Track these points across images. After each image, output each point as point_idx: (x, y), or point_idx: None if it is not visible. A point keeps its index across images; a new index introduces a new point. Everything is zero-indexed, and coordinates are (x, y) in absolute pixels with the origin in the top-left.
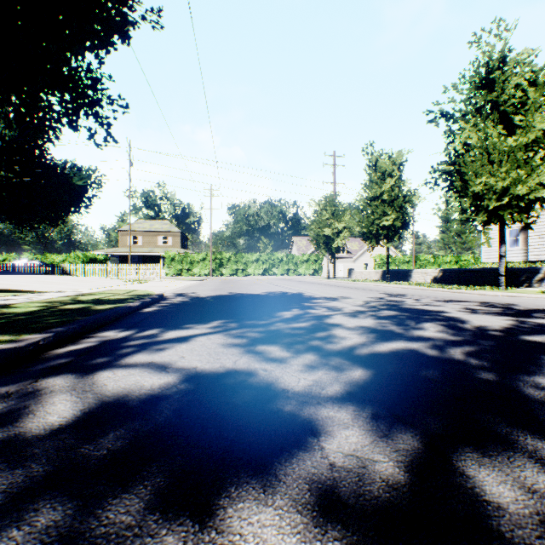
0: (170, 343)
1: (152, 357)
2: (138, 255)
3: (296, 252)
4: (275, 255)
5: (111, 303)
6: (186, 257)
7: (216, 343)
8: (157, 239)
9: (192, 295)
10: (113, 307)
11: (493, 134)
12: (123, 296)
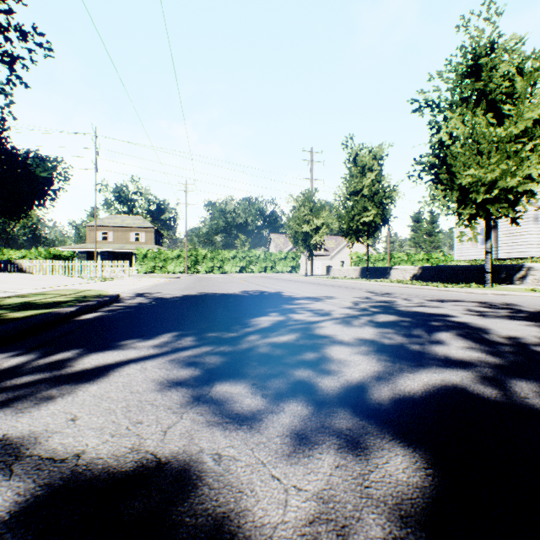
0: (75, 381)
1: (14, 421)
2: (108, 251)
3: (274, 249)
4: (252, 253)
5: (37, 308)
6: (160, 254)
7: (151, 379)
8: (129, 235)
9: (155, 296)
10: (32, 315)
11: (481, 124)
12: (63, 298)
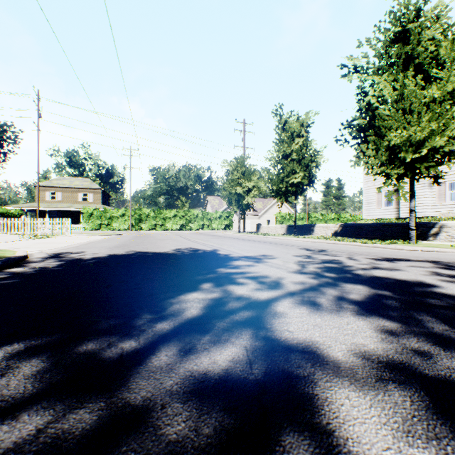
0: None
1: None
2: (57, 210)
3: (210, 209)
4: (191, 212)
5: None
6: (106, 213)
7: None
8: (77, 195)
9: (72, 257)
10: None
11: (410, 86)
12: None
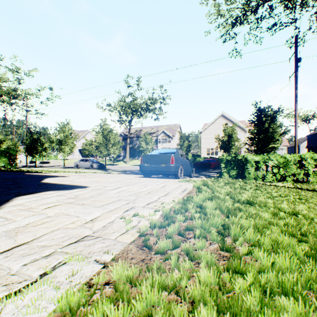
0: None
1: None
2: None
3: None
4: None
5: None
6: None
7: None
8: None
9: None
10: None
11: None
12: None
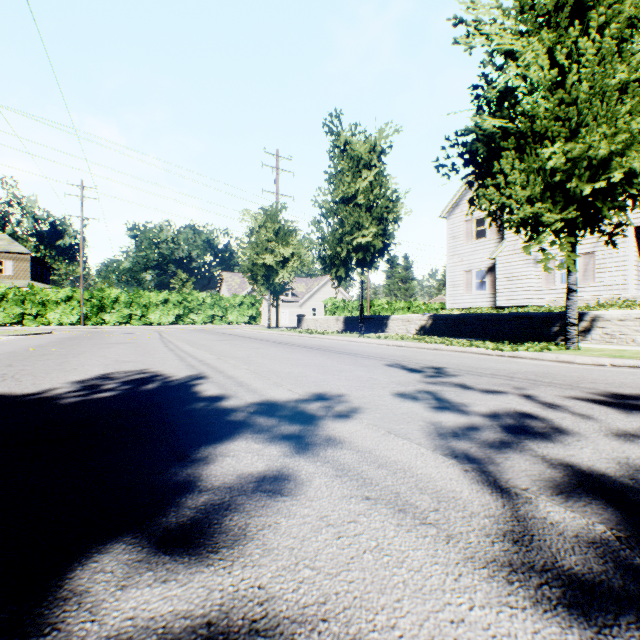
0: None
1: None
2: None
3: (227, 293)
4: (194, 295)
5: None
6: (33, 294)
7: None
8: None
9: None
10: None
11: (586, 55)
12: None
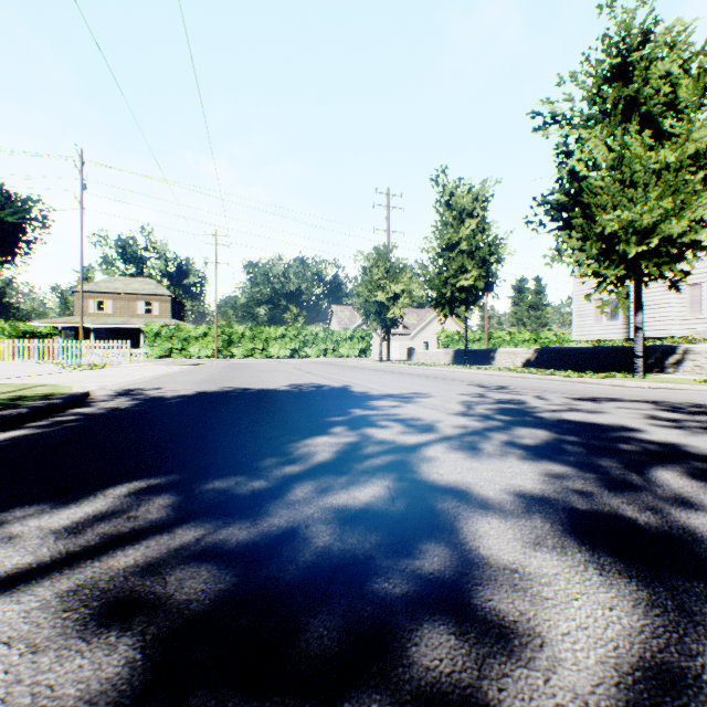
0: None
1: None
2: (106, 327)
3: (337, 326)
4: (308, 330)
5: None
6: (179, 331)
7: None
8: (135, 305)
9: (149, 394)
10: None
11: (633, 145)
12: None
